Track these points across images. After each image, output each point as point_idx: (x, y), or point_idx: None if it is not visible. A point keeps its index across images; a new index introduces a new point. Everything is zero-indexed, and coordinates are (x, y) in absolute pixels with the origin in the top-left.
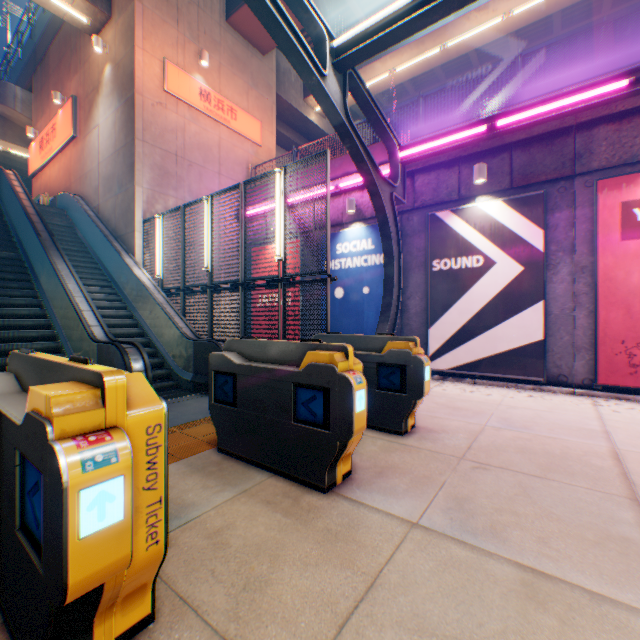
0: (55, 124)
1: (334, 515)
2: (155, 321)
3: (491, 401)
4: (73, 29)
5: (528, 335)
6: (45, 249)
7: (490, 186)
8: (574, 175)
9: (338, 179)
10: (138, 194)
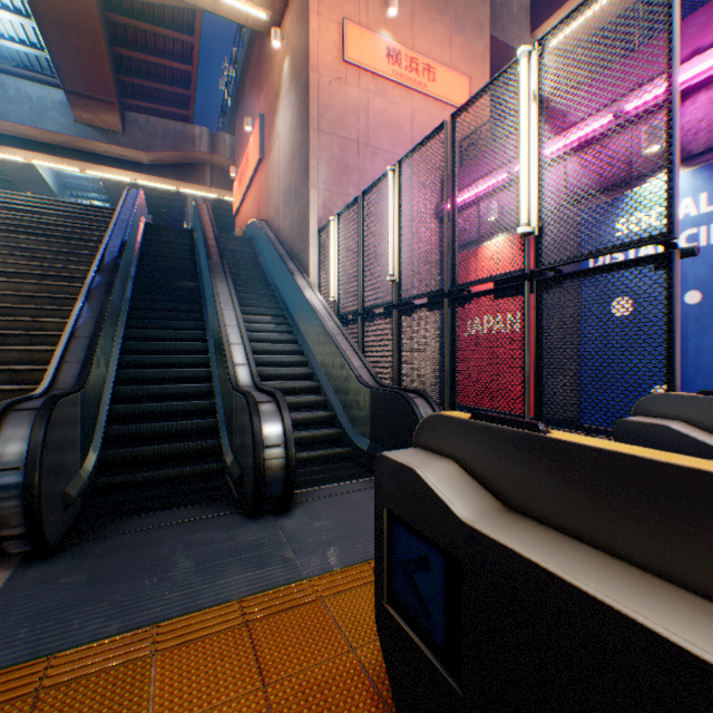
0: (248, 154)
1: None
2: (325, 358)
3: None
4: (260, 45)
5: None
6: (210, 272)
7: None
8: None
9: (617, 102)
10: (312, 198)
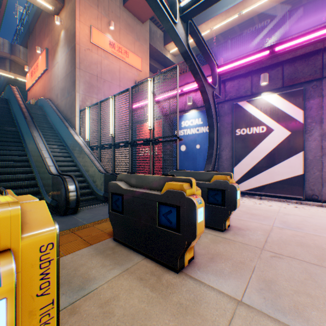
0: (38, 63)
1: (184, 291)
2: (85, 163)
3: (273, 210)
4: (46, 14)
5: (293, 171)
6: (28, 125)
7: (270, 86)
8: (322, 77)
9: (182, 86)
10: (77, 97)
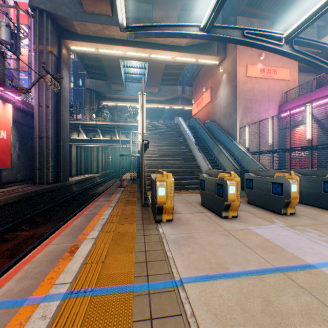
0: (202, 98)
1: None
2: (248, 164)
3: None
4: None
5: None
6: (214, 142)
7: None
8: None
9: None
10: (237, 118)
